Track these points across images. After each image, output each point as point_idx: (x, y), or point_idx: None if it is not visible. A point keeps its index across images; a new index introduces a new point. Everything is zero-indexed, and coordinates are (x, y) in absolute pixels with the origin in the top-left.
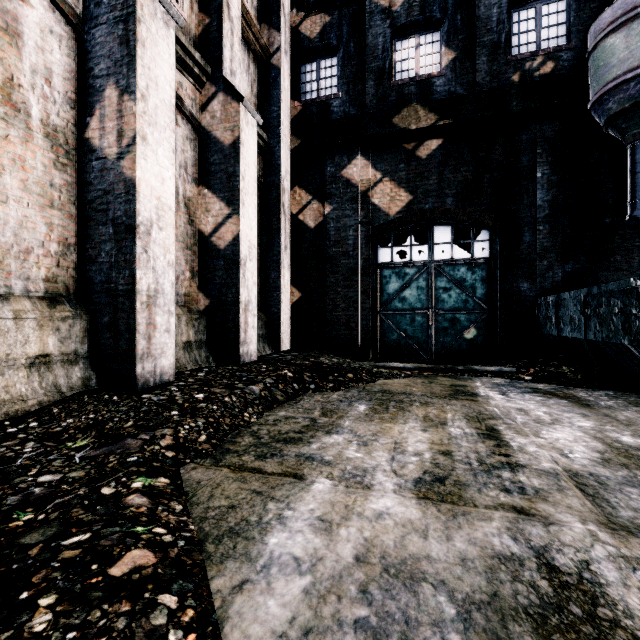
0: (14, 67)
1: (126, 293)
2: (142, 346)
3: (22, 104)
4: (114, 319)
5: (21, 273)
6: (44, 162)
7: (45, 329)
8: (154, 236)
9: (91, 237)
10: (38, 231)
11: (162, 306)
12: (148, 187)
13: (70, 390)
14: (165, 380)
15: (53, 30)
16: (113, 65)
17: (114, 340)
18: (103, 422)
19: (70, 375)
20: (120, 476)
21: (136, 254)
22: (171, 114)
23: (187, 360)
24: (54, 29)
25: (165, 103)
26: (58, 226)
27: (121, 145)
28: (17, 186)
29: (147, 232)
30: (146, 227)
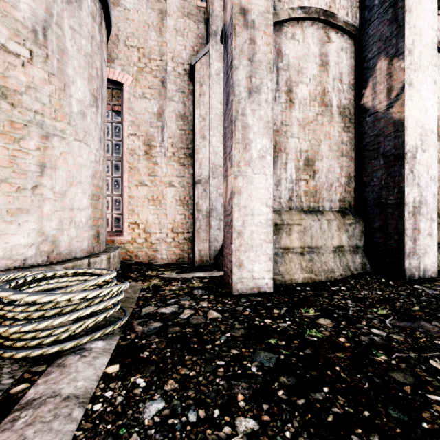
0: (325, 83)
1: (394, 206)
2: (408, 246)
3: (328, 101)
4: (384, 225)
5: (328, 198)
6: (338, 130)
7: (341, 230)
8: (418, 158)
9: (365, 169)
10: (335, 172)
11: (424, 214)
12: (413, 121)
13: (355, 270)
14: (427, 275)
15: (342, 48)
16: (383, 44)
17: (384, 240)
18: (391, 300)
19: (354, 260)
20: (439, 355)
21: (404, 175)
22: (432, 52)
23: (438, 259)
24: (343, 47)
25: (427, 46)
26: (345, 167)
27: (390, 98)
28: (326, 149)
29: (412, 156)
30: (411, 153)
